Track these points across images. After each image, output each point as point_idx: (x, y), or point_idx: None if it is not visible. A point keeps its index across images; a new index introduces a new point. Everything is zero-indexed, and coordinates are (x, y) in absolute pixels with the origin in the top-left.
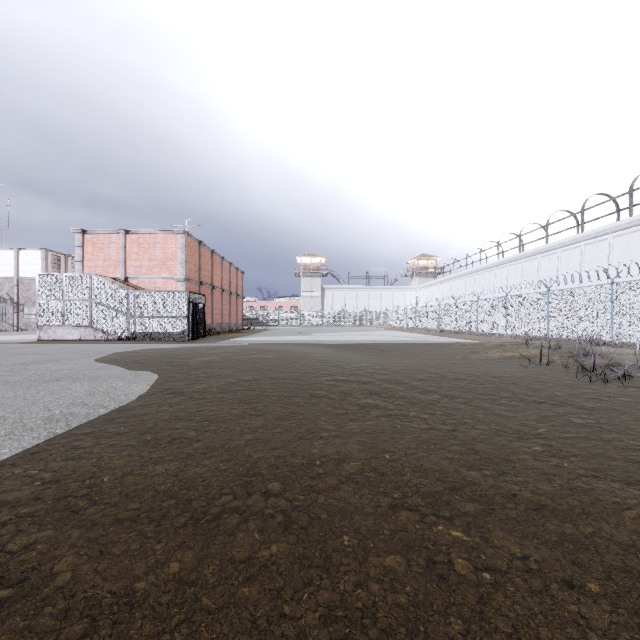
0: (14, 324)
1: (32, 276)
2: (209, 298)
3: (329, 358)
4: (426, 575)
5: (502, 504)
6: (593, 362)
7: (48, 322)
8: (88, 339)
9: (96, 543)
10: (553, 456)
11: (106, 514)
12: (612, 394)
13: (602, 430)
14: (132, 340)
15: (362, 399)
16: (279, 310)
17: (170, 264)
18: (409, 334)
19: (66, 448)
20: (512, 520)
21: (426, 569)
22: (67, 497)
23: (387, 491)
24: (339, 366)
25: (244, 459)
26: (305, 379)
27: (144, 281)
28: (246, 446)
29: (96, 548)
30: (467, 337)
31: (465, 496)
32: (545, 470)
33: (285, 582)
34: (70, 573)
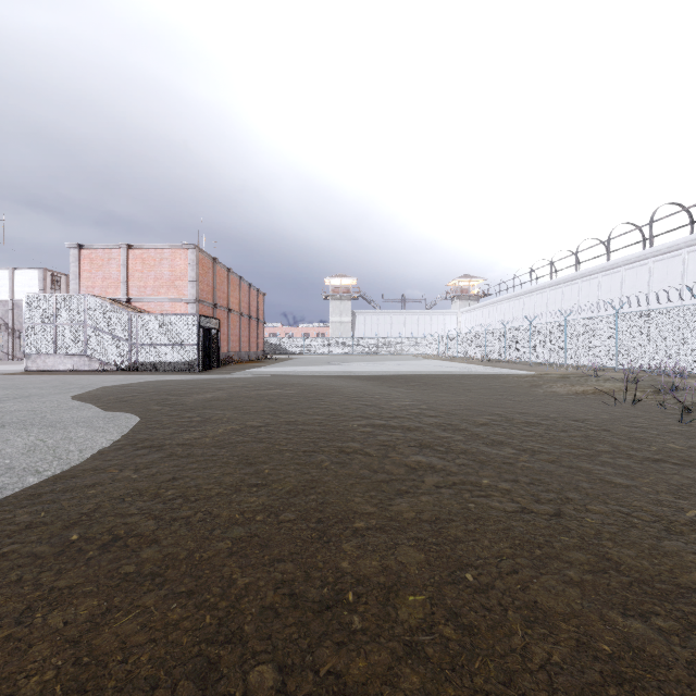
0: (9, 352)
1: None
2: (225, 323)
3: (362, 394)
4: None
5: None
6: None
7: (37, 350)
8: (83, 370)
9: None
10: None
11: None
12: None
13: None
14: (133, 371)
15: (410, 455)
16: (305, 337)
17: (179, 283)
18: (452, 364)
19: None
20: None
21: None
22: None
23: (492, 690)
24: (375, 405)
25: (219, 591)
26: (332, 424)
27: (149, 303)
28: (230, 555)
29: None
30: (520, 367)
31: None
32: None
33: None
34: None
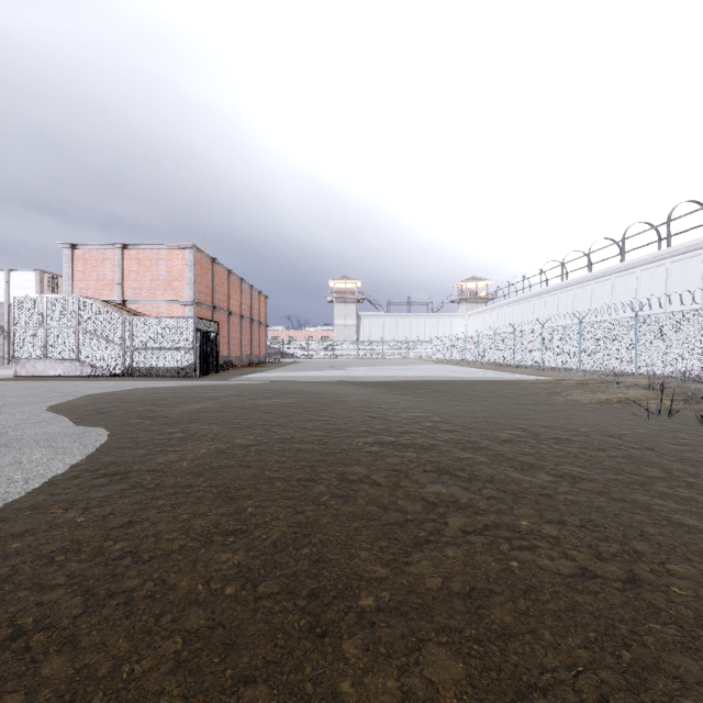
0: (5, 356)
1: None
2: (225, 326)
3: (368, 403)
4: None
5: None
6: None
7: (26, 354)
8: (74, 375)
9: None
10: None
11: None
12: None
13: None
14: (127, 376)
15: (427, 485)
16: (309, 340)
17: (176, 285)
18: (461, 368)
19: None
20: None
21: None
22: None
23: None
24: (383, 417)
25: None
26: (333, 442)
27: (145, 305)
28: (175, 668)
29: None
30: (533, 372)
31: None
32: None
33: None
34: None
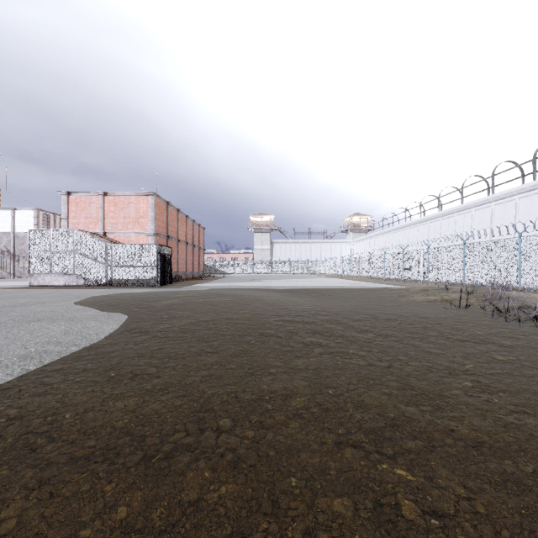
0: (11, 272)
1: (26, 232)
2: (175, 250)
3: (277, 301)
4: (374, 520)
5: (441, 441)
6: (507, 305)
7: (38, 270)
8: (72, 285)
9: (47, 484)
10: (483, 392)
11: (62, 452)
12: (526, 333)
13: (523, 366)
14: (109, 286)
15: (306, 338)
16: (235, 260)
17: (142, 221)
18: (345, 281)
19: (35, 384)
20: (453, 458)
21: (374, 513)
22: (28, 434)
23: (332, 427)
24: (286, 308)
25: (198, 395)
26: (256, 320)
27: (120, 235)
28: (201, 382)
29: (46, 490)
30: (395, 283)
31: (406, 432)
32: (477, 406)
33: (232, 529)
34: (16, 519)
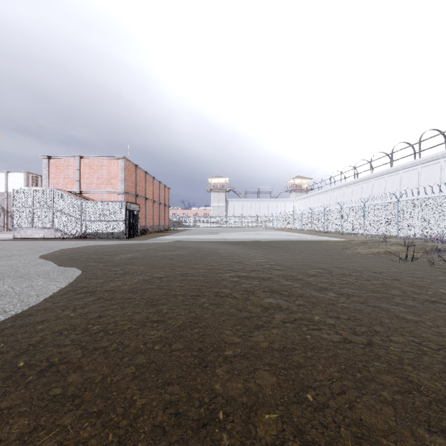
0: (4, 226)
1: None
2: (143, 207)
3: (232, 254)
4: None
5: None
6: None
7: (20, 224)
8: (50, 237)
9: None
10: None
11: None
12: None
13: None
14: (83, 238)
15: (264, 298)
16: (195, 216)
17: (113, 181)
18: (291, 233)
19: None
20: None
21: None
22: None
23: None
24: (240, 262)
25: (122, 411)
26: (211, 276)
27: (94, 194)
28: (133, 379)
29: None
30: (335, 236)
31: None
32: None
33: None
34: None
